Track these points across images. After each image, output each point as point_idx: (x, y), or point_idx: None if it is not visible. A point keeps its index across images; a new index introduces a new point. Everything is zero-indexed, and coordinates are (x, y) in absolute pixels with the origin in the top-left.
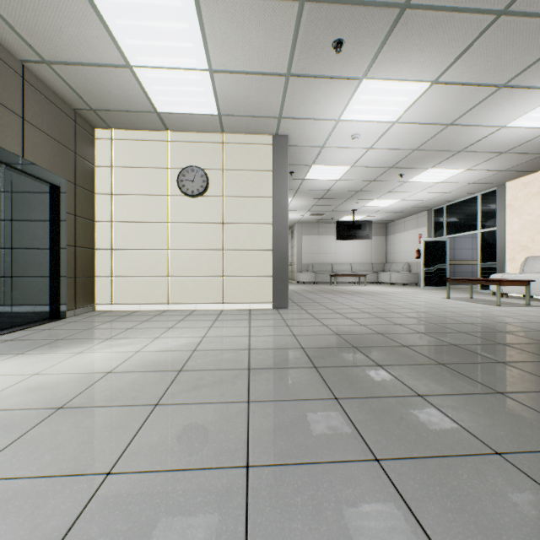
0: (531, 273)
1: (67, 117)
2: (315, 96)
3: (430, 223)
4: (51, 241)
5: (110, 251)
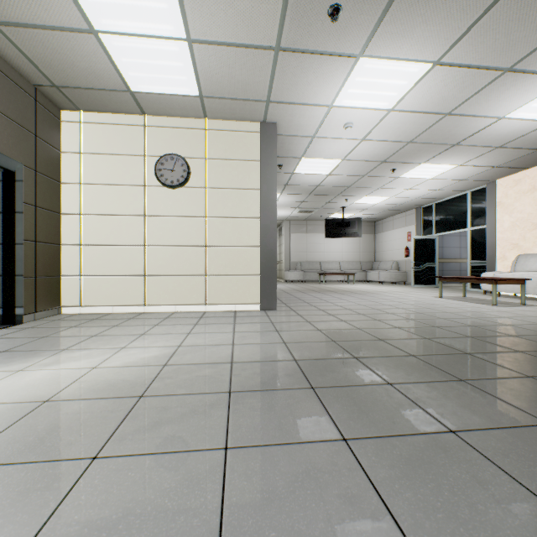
0: (523, 272)
1: (25, 93)
2: (306, 76)
3: (419, 221)
4: (5, 235)
5: (78, 247)
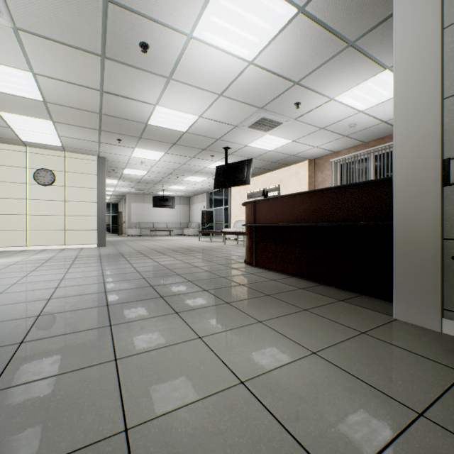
0: (233, 228)
1: None
2: (115, 149)
3: (208, 200)
4: None
5: None
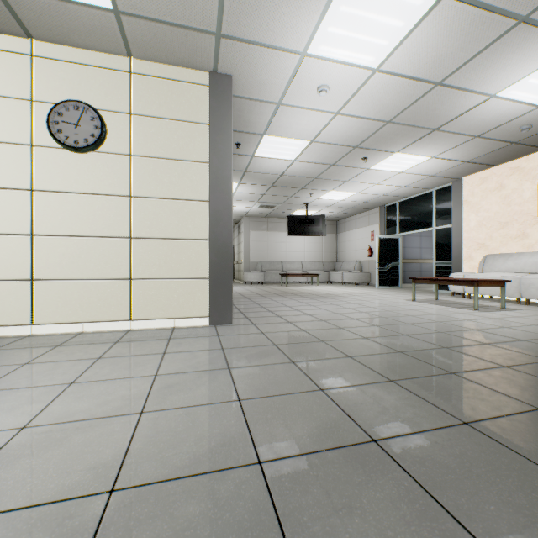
0: (494, 272)
1: None
2: None
3: (383, 220)
4: None
5: None
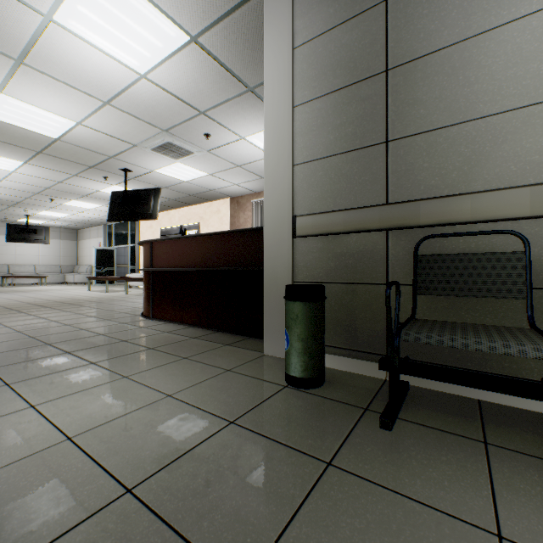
0: (141, 273)
1: None
2: None
3: (106, 235)
4: None
5: None
